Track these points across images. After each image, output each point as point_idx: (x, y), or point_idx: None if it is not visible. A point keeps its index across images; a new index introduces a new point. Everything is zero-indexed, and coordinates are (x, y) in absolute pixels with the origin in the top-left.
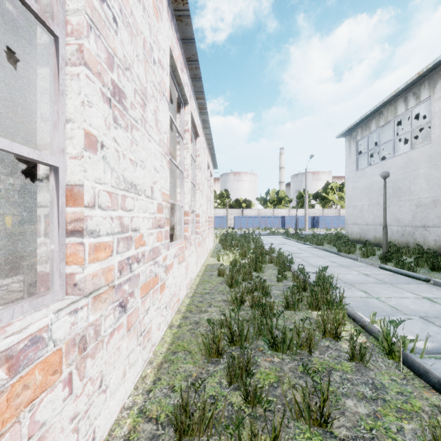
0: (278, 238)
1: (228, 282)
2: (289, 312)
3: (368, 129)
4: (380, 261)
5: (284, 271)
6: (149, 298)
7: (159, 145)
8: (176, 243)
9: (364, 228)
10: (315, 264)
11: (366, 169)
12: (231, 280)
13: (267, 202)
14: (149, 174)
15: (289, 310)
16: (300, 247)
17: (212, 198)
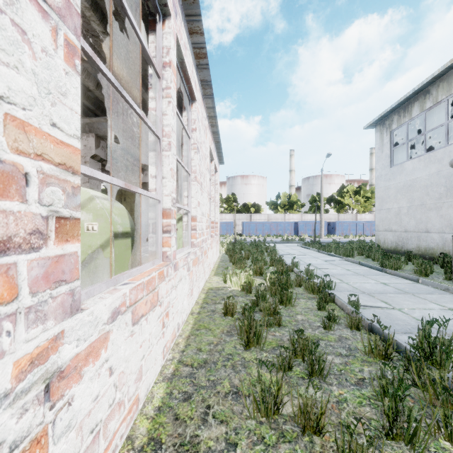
0: (294, 247)
1: (242, 338)
2: (396, 449)
3: (408, 114)
4: None
5: (332, 310)
6: None
7: None
8: (135, 273)
9: (402, 235)
10: (363, 289)
11: (406, 164)
12: (248, 333)
13: (277, 207)
14: None
15: (394, 440)
16: (327, 260)
17: (217, 198)
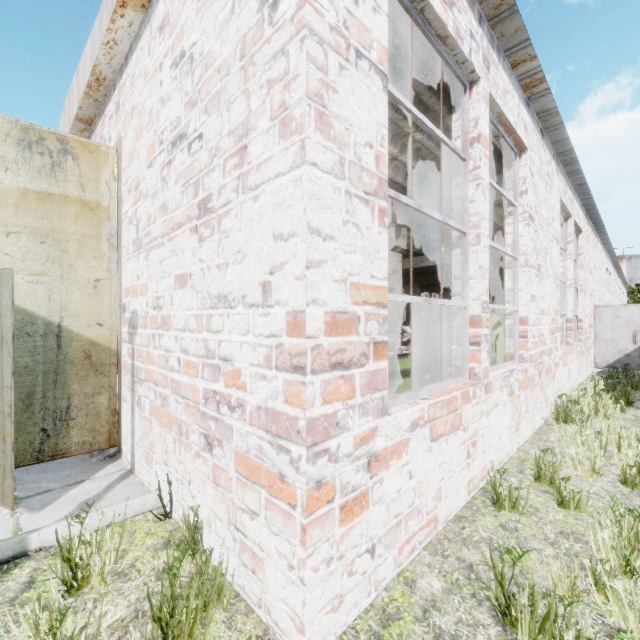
0: None
1: None
2: None
3: None
4: None
5: None
6: None
7: None
8: None
9: None
10: None
11: None
12: None
13: None
14: None
15: None
16: None
17: None
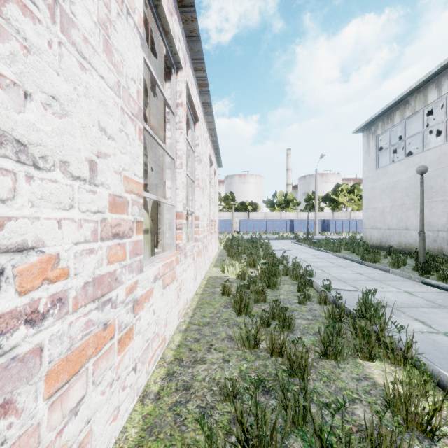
0: (287, 243)
1: (235, 307)
2: (327, 363)
3: (390, 121)
4: (418, 273)
5: (307, 290)
6: (81, 379)
7: (116, 91)
8: (161, 257)
9: (385, 232)
10: (340, 277)
11: (389, 167)
12: (240, 304)
13: (274, 205)
14: (84, 135)
15: (328, 359)
16: (315, 254)
17: (216, 199)
